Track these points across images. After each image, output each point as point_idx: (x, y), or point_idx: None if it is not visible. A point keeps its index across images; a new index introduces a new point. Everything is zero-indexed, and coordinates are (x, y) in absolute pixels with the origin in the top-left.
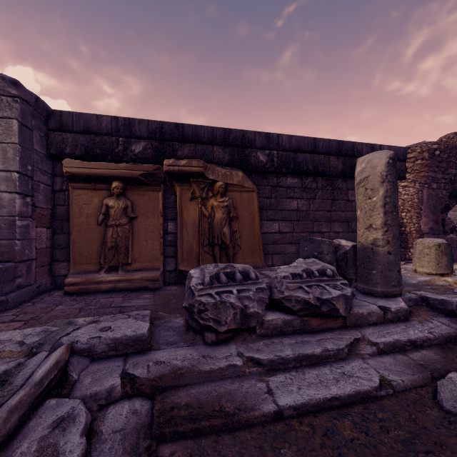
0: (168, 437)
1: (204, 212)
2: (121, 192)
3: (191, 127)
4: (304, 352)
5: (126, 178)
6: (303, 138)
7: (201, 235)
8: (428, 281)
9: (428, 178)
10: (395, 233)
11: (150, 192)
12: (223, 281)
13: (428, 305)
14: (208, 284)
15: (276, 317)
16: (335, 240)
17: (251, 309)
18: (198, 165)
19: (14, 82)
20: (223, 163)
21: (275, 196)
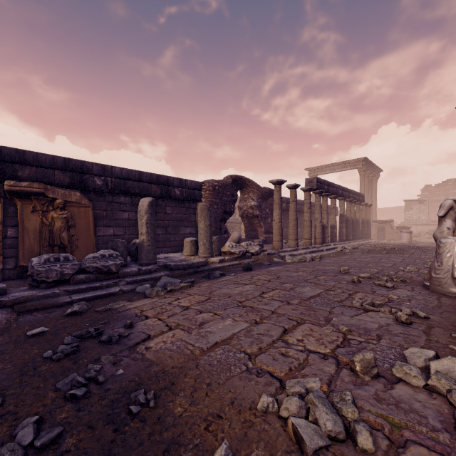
0: (22, 311)
1: (45, 222)
2: None
3: (33, 154)
4: (91, 285)
5: None
6: (131, 170)
7: (42, 239)
8: (183, 259)
9: (212, 202)
10: (152, 236)
11: None
12: (52, 261)
13: (166, 267)
14: (43, 263)
15: (82, 275)
16: (134, 240)
17: (67, 272)
18: (39, 187)
19: None
20: (64, 184)
21: (110, 209)
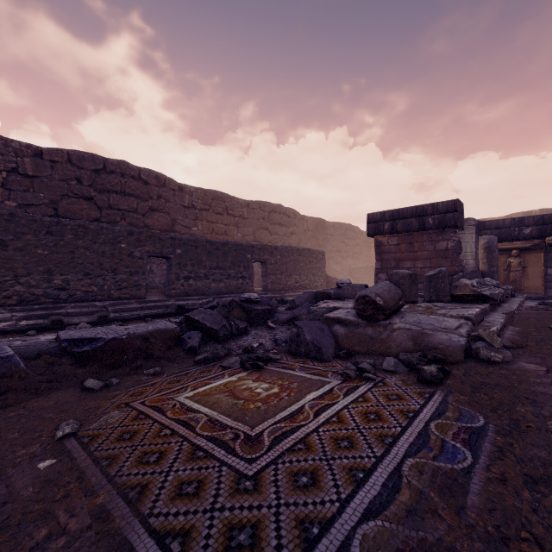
0: None
1: None
2: (517, 255)
3: None
4: None
5: (520, 248)
6: None
7: None
8: None
9: None
10: None
11: (535, 253)
12: None
13: None
14: None
15: None
16: None
17: None
18: None
19: (472, 219)
20: None
21: None
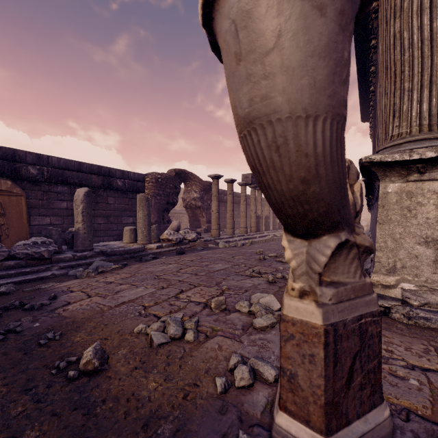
0: None
1: None
2: None
3: None
4: (21, 271)
5: None
6: (70, 161)
7: None
8: (122, 246)
9: (155, 193)
10: (88, 224)
11: None
12: None
13: (103, 253)
14: None
15: (11, 261)
16: (70, 229)
17: None
18: None
19: None
20: None
21: (47, 199)
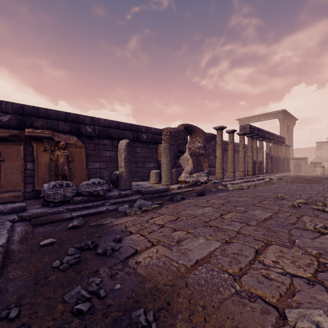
0: (37, 224)
1: (52, 158)
2: None
3: (44, 109)
4: (85, 205)
5: None
6: (112, 121)
7: (50, 170)
8: (150, 186)
9: (170, 144)
10: (128, 168)
11: (14, 145)
12: (58, 187)
13: (139, 192)
14: (51, 188)
15: (78, 197)
16: (115, 172)
17: (68, 195)
18: (48, 133)
19: None
20: (65, 131)
21: (97, 149)
